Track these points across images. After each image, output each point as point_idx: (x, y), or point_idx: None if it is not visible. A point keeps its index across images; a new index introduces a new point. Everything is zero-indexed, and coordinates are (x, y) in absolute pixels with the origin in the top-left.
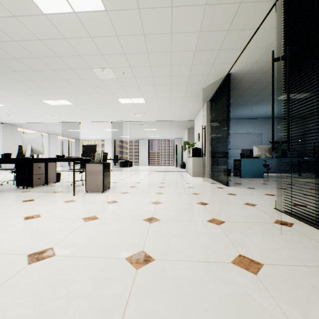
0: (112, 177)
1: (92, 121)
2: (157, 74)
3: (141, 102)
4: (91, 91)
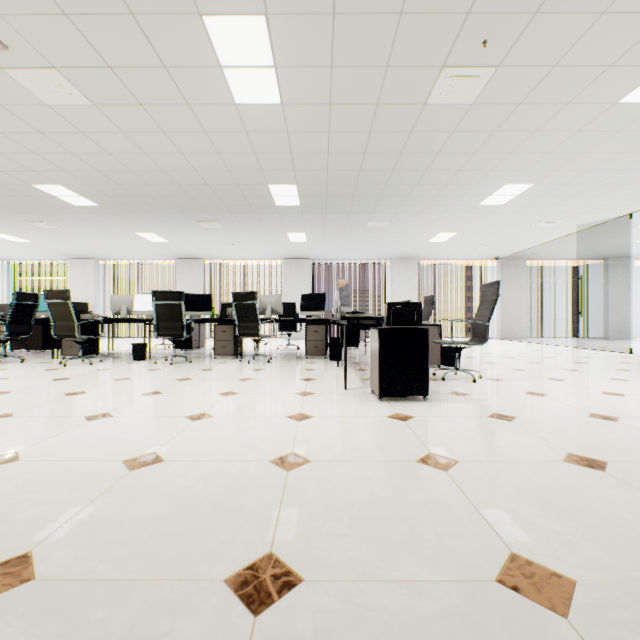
0: (627, 381)
1: None
2: None
3: None
4: (514, 139)
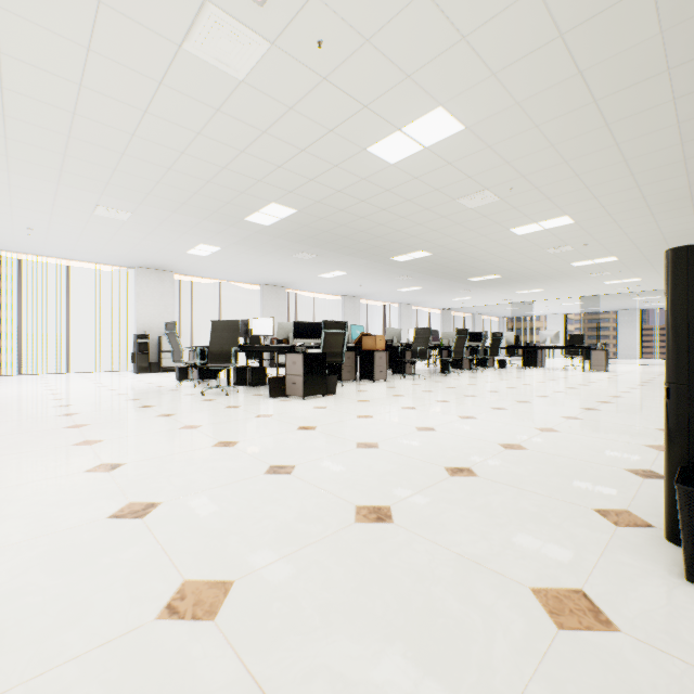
0: None
1: (550, 299)
2: (659, 267)
3: (634, 281)
4: (575, 282)
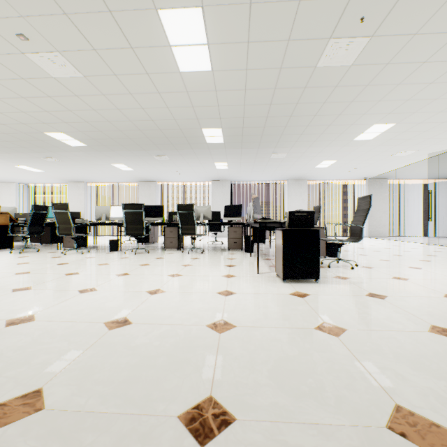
0: None
1: None
2: None
3: None
4: (381, 90)
